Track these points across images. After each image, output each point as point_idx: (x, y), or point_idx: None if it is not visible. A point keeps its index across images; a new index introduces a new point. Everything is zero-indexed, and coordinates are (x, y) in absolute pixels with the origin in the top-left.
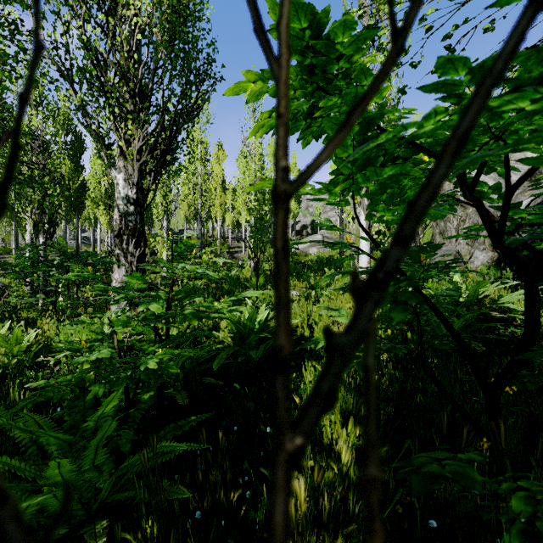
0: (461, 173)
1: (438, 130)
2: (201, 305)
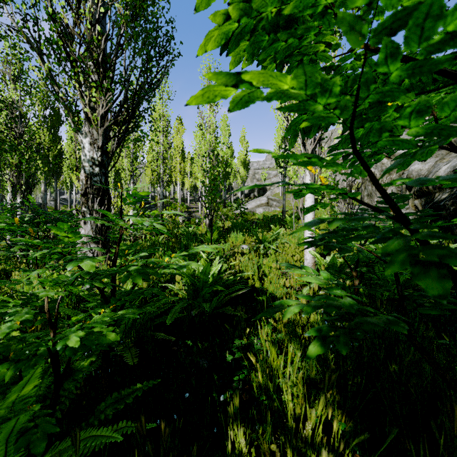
0: None
1: None
2: (149, 261)
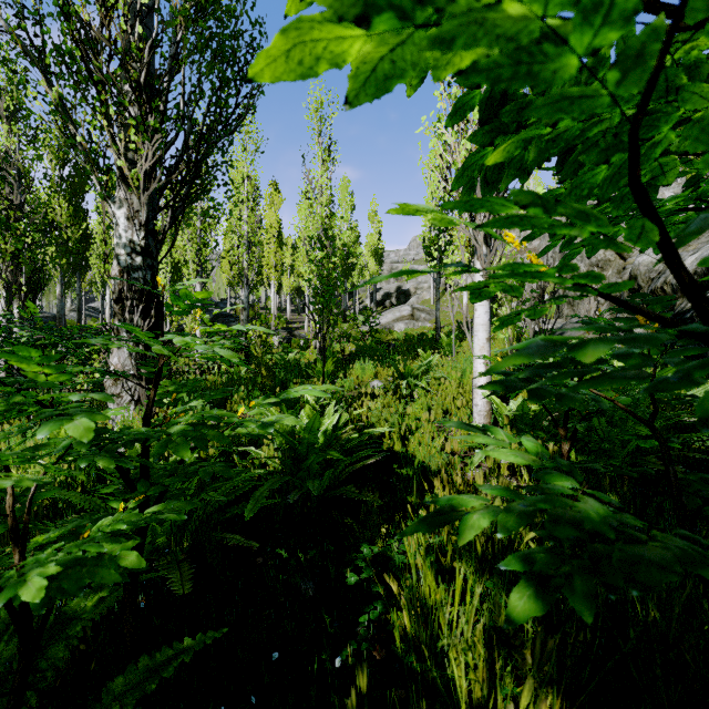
0: None
1: None
2: (207, 415)
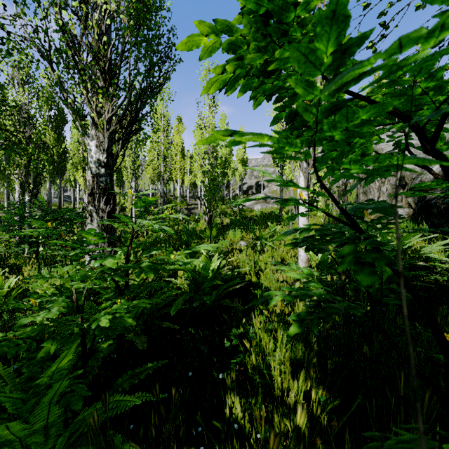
0: (421, 127)
1: (427, 61)
2: (158, 258)
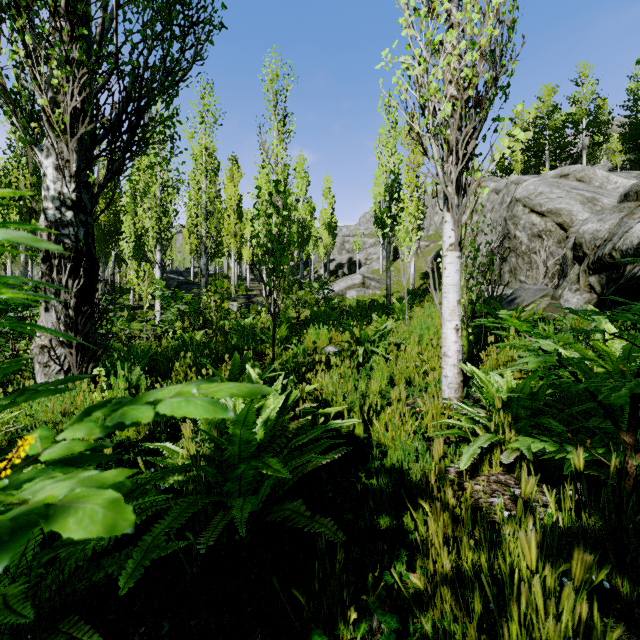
0: None
1: None
2: None
